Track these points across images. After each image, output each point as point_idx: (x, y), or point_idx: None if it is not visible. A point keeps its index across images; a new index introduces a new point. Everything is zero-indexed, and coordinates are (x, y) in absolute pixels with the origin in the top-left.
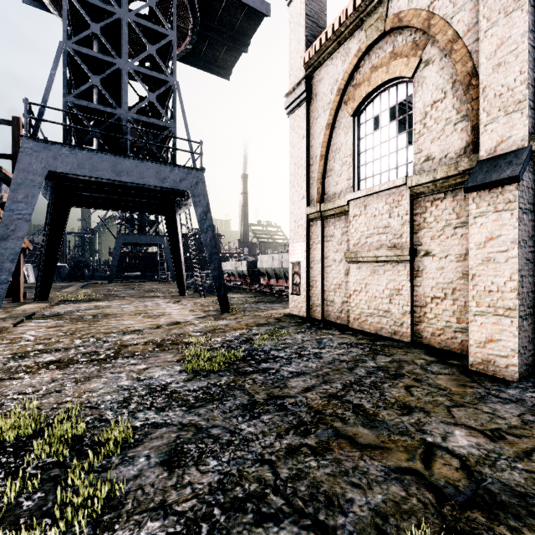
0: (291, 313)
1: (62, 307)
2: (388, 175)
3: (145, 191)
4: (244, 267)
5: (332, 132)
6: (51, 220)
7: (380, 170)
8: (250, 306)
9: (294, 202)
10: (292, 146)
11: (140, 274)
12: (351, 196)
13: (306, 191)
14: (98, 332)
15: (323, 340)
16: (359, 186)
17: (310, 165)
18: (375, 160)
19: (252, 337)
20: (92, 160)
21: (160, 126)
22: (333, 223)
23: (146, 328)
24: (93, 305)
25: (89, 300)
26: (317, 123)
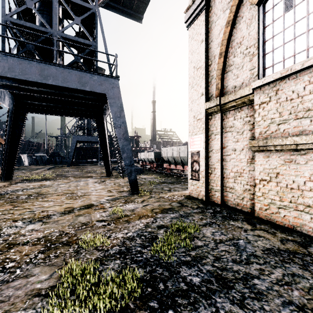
0: (190, 195)
1: (16, 185)
2: (306, 54)
3: (77, 98)
4: (152, 156)
5: (232, 29)
6: (12, 122)
7: (294, 51)
8: (156, 186)
9: (193, 100)
10: (191, 53)
11: (89, 160)
12: (259, 83)
13: (205, 88)
14: (9, 218)
15: (239, 242)
16: (264, 75)
17: (208, 66)
18: (287, 43)
19: (156, 232)
20: (21, 65)
21: (85, 45)
22: (232, 115)
23: (58, 212)
24: (40, 184)
25: (42, 179)
26: (215, 25)
